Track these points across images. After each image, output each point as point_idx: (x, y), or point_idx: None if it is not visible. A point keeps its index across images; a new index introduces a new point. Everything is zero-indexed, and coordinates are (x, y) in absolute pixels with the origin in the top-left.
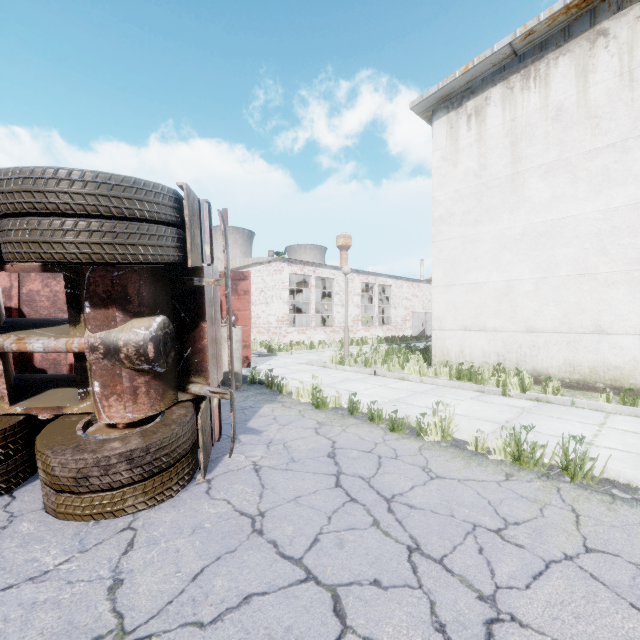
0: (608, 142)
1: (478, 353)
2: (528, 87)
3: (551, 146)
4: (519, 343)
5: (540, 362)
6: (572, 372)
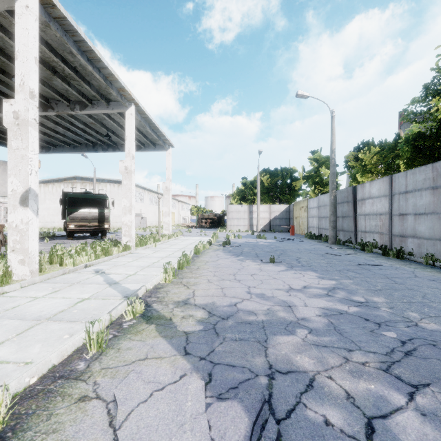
0: (55, 198)
1: (40, 226)
2: (47, 186)
3: (49, 196)
4: (46, 224)
5: (48, 226)
6: (51, 227)
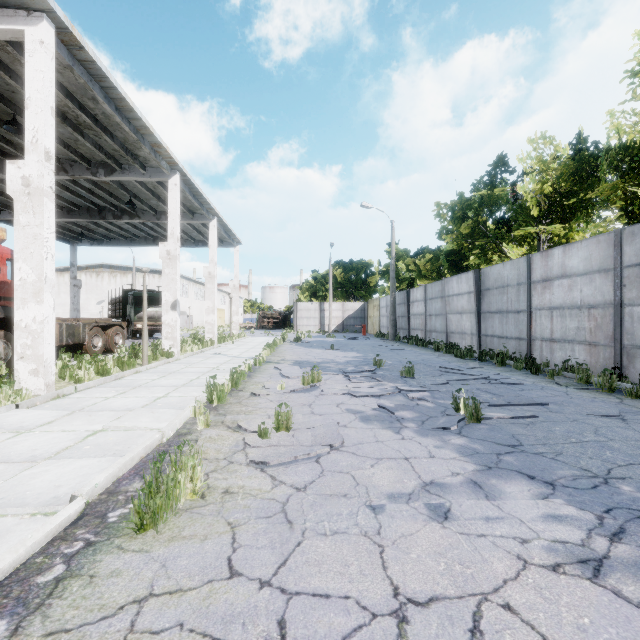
0: None
1: None
2: (62, 276)
3: (65, 288)
4: None
5: None
6: None
